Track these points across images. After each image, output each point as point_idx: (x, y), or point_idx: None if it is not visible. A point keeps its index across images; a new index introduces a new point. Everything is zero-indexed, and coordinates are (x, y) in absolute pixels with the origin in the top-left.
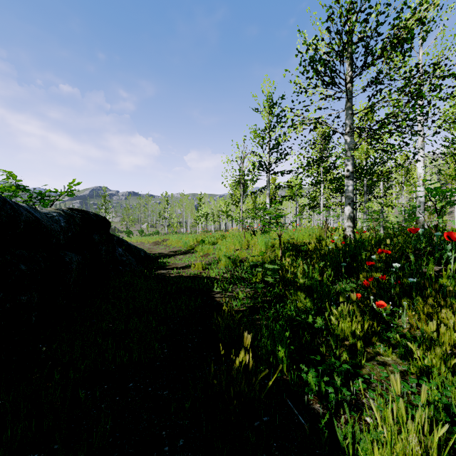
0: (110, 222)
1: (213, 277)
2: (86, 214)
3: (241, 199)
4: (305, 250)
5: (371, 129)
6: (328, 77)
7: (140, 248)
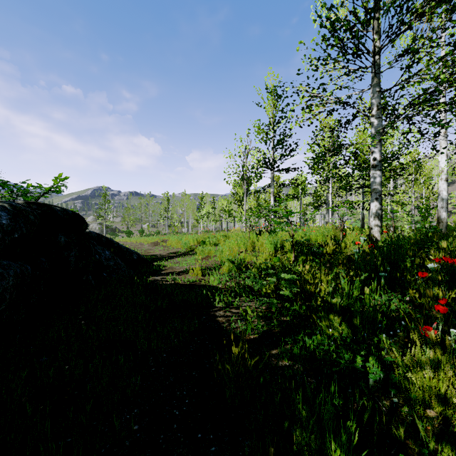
0: (84, 220)
1: (214, 286)
2: (49, 209)
3: (245, 197)
4: (320, 253)
5: (412, 103)
6: (354, 44)
7: (132, 250)
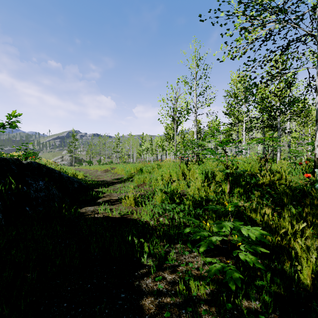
0: None
1: (146, 221)
2: None
3: (175, 134)
4: (253, 183)
5: None
6: None
7: (74, 178)
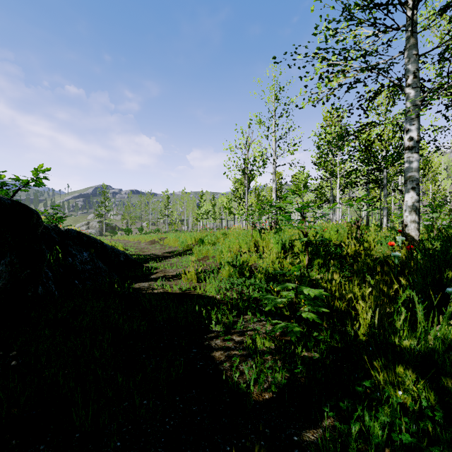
0: (32, 213)
1: (211, 296)
2: None
3: (246, 192)
4: (338, 255)
5: None
6: None
7: (119, 250)
